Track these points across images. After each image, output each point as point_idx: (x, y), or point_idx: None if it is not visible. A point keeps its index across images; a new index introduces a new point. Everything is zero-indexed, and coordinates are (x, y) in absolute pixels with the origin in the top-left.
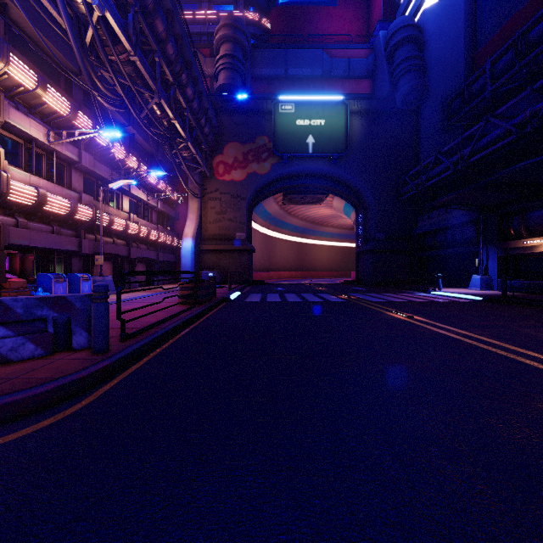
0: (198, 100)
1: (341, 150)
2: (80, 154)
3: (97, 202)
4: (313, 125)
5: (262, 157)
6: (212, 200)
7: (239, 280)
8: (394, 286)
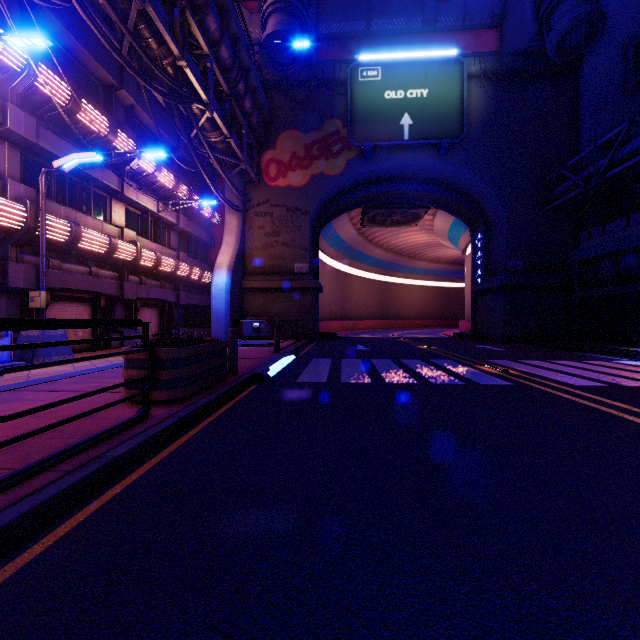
0: (232, 49)
1: (454, 134)
2: (4, 109)
3: (50, 201)
4: (410, 98)
5: (333, 150)
6: (260, 216)
7: (299, 333)
8: (548, 344)
